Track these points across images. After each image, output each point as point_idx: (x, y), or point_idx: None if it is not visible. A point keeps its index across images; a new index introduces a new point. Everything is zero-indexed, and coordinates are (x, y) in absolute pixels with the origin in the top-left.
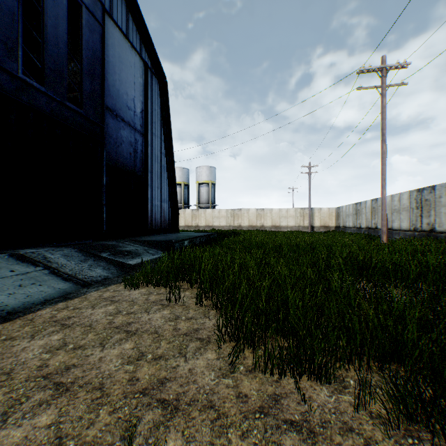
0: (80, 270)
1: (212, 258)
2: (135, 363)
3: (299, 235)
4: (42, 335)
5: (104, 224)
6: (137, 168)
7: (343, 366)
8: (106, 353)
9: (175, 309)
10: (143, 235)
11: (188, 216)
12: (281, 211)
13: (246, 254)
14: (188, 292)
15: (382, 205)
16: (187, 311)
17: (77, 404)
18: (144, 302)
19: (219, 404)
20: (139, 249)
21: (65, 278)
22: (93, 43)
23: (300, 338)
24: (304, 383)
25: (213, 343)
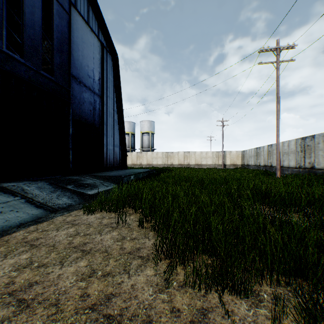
0: (50, 199)
1: (152, 189)
2: (87, 280)
3: (215, 171)
4: (13, 254)
5: (70, 163)
6: (96, 122)
7: (258, 284)
8: (64, 271)
9: (122, 231)
10: (100, 172)
11: (134, 157)
12: (202, 153)
13: (177, 186)
14: (133, 216)
15: (277, 149)
16: (131, 233)
17: (34, 321)
18: (98, 225)
19: (156, 319)
20: (97, 182)
21: (37, 205)
22: (62, 27)
23: (221, 257)
24: (226, 297)
25: (151, 261)
